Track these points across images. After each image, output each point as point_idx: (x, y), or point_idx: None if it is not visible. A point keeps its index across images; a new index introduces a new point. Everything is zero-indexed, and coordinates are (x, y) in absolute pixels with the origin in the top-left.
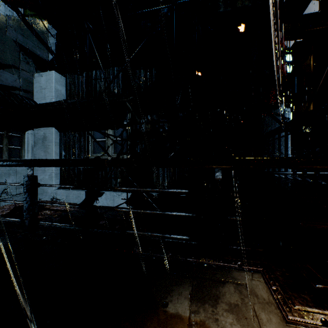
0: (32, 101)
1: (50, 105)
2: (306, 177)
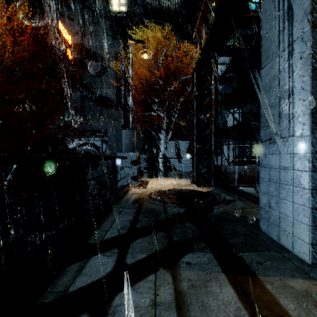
0: (225, 127)
1: (226, 130)
2: (242, 163)
